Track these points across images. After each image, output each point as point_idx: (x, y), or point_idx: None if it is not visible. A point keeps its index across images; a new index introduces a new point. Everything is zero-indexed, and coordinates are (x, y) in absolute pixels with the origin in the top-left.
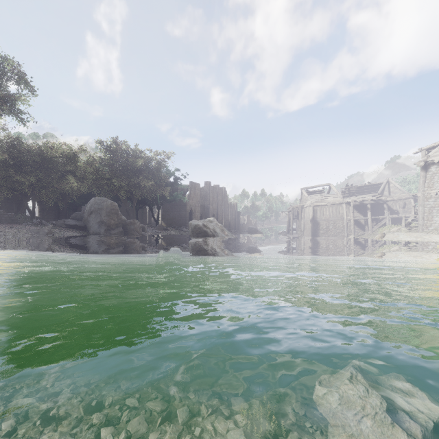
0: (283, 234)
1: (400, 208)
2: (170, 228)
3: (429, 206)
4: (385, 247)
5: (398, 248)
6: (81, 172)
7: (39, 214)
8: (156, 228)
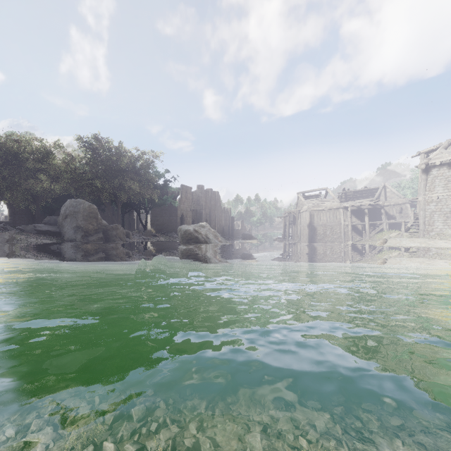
0: (279, 240)
1: (397, 213)
2: (159, 234)
3: (430, 210)
4: (390, 254)
5: (404, 255)
6: (56, 171)
7: (9, 218)
8: (143, 234)
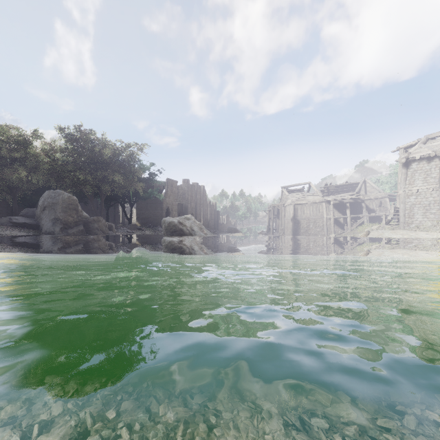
0: (263, 233)
1: (377, 207)
2: (144, 227)
3: (410, 203)
4: (374, 245)
5: (387, 246)
6: (34, 161)
7: None
8: (127, 228)
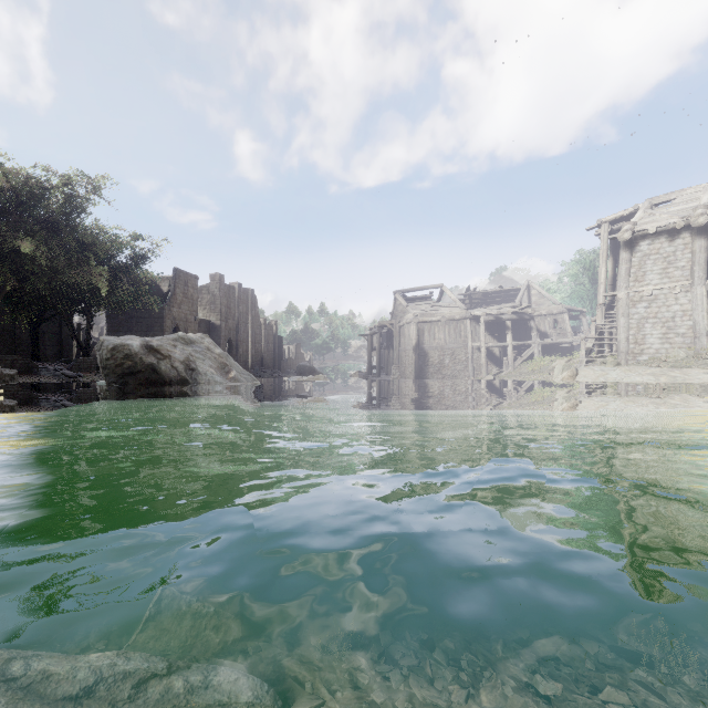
0: (362, 375)
1: (551, 328)
2: None
3: (637, 316)
4: (617, 400)
5: (650, 401)
6: None
7: None
8: (69, 366)
